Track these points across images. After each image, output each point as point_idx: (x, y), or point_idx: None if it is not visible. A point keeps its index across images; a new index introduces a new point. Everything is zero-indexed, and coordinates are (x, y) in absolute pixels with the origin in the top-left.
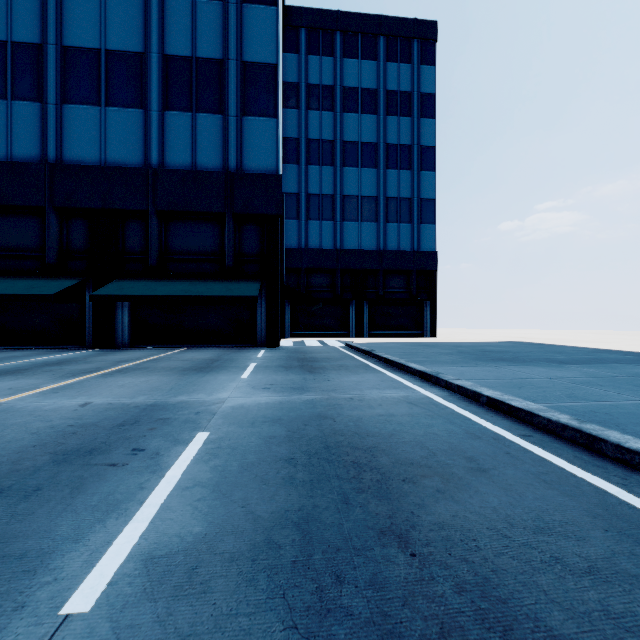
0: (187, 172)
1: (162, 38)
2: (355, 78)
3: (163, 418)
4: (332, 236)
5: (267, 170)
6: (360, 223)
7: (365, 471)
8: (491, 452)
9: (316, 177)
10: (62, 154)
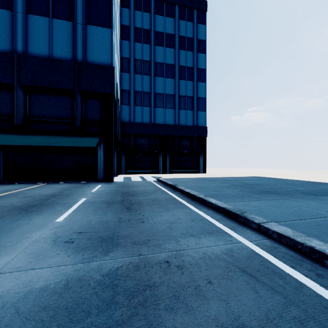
0: (45, 59)
1: None
2: (162, 27)
3: None
4: (149, 116)
5: (104, 63)
6: (165, 109)
7: None
8: None
9: (140, 81)
10: None
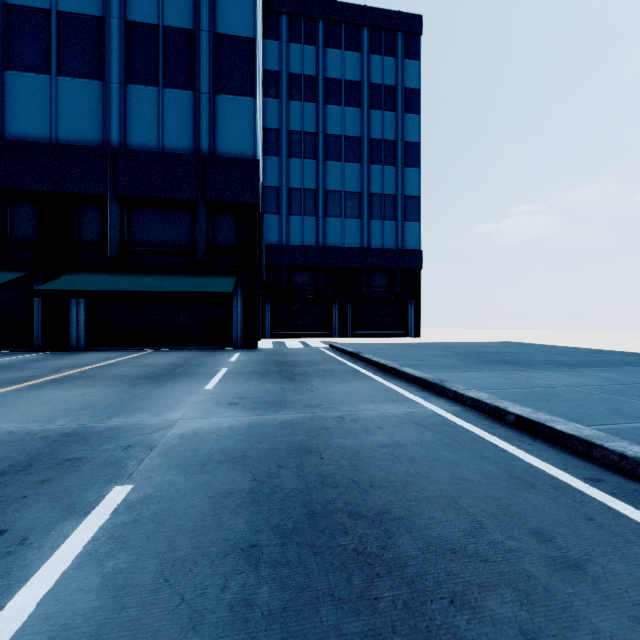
0: (153, 153)
1: (124, 2)
2: (338, 69)
3: (73, 458)
4: (314, 232)
5: (243, 154)
6: (343, 219)
7: (379, 576)
8: (565, 518)
9: (298, 170)
10: (4, 128)
